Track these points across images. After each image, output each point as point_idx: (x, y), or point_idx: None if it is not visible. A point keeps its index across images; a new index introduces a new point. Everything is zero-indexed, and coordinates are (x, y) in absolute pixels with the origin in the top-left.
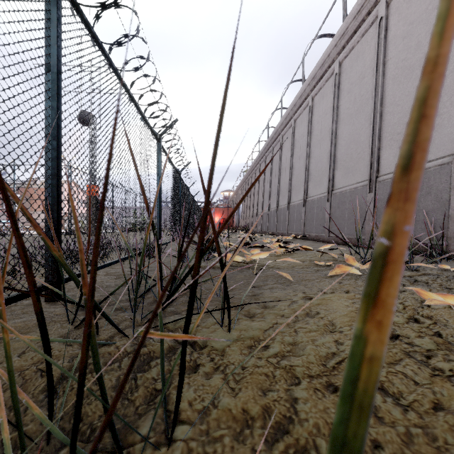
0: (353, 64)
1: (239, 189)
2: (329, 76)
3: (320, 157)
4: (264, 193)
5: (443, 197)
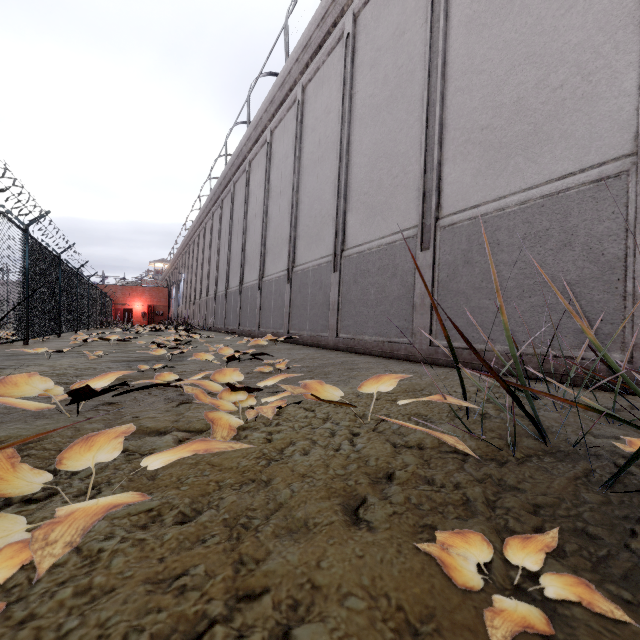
0: (381, 12)
1: (179, 257)
2: (334, 43)
3: (319, 190)
4: (220, 261)
5: (606, 252)
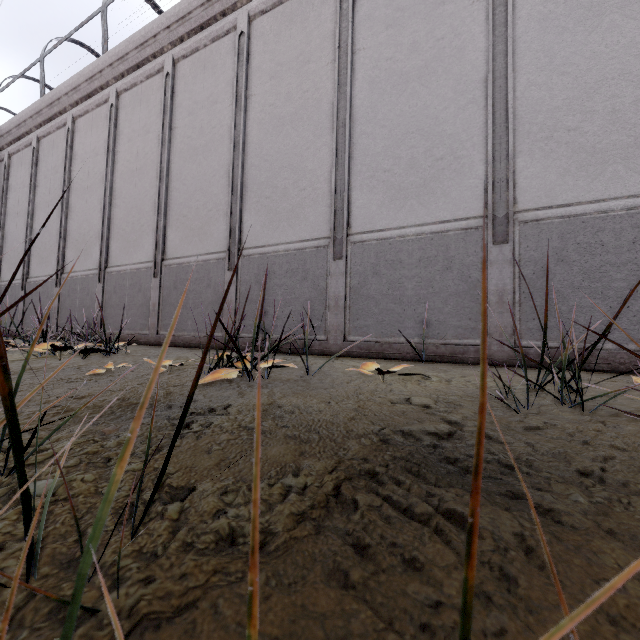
0: (50, 150)
1: None
2: (28, 143)
3: (17, 235)
4: None
5: (94, 298)
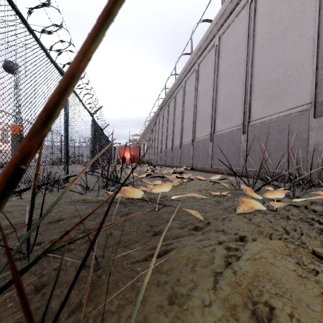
0: (229, 37)
1: (144, 134)
2: (211, 47)
3: (205, 108)
4: (163, 136)
5: (302, 136)
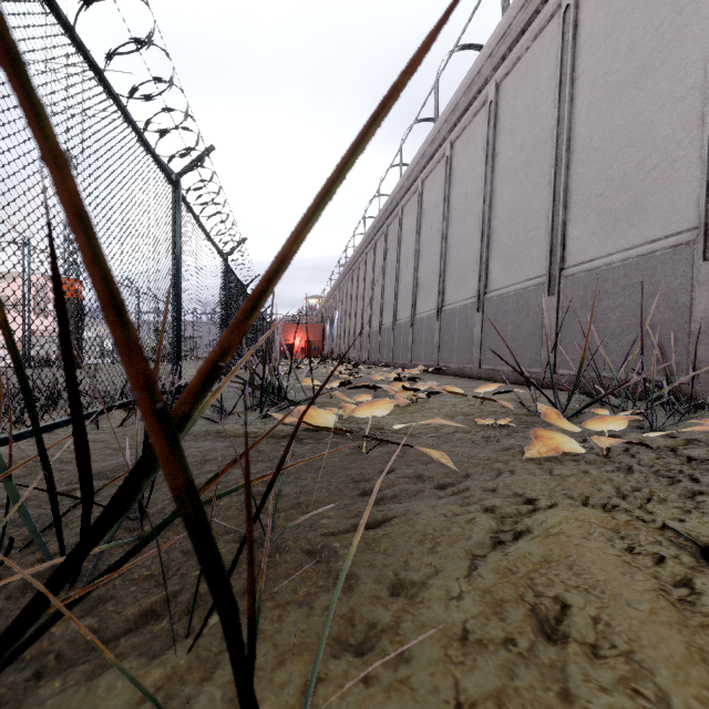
0: (519, 85)
1: (333, 294)
2: (479, 107)
3: (465, 239)
4: (374, 299)
5: (679, 301)
